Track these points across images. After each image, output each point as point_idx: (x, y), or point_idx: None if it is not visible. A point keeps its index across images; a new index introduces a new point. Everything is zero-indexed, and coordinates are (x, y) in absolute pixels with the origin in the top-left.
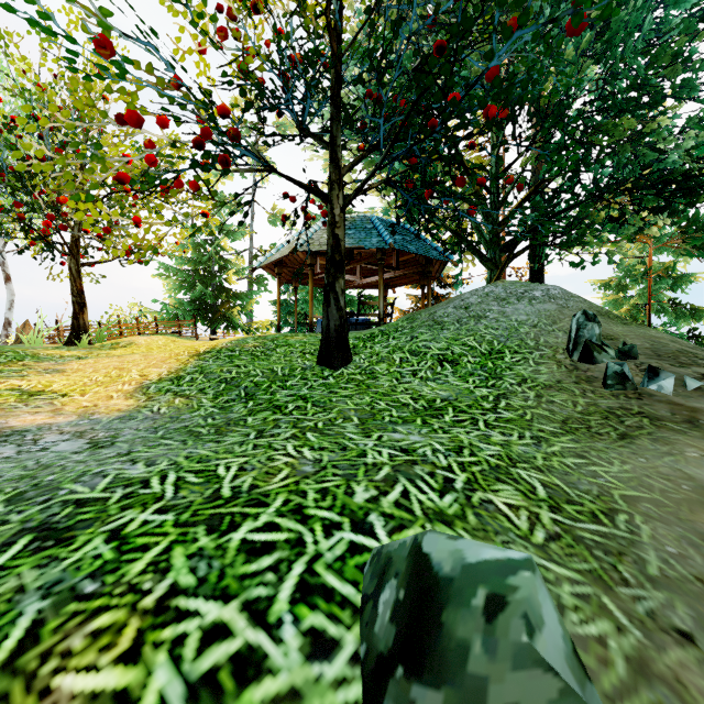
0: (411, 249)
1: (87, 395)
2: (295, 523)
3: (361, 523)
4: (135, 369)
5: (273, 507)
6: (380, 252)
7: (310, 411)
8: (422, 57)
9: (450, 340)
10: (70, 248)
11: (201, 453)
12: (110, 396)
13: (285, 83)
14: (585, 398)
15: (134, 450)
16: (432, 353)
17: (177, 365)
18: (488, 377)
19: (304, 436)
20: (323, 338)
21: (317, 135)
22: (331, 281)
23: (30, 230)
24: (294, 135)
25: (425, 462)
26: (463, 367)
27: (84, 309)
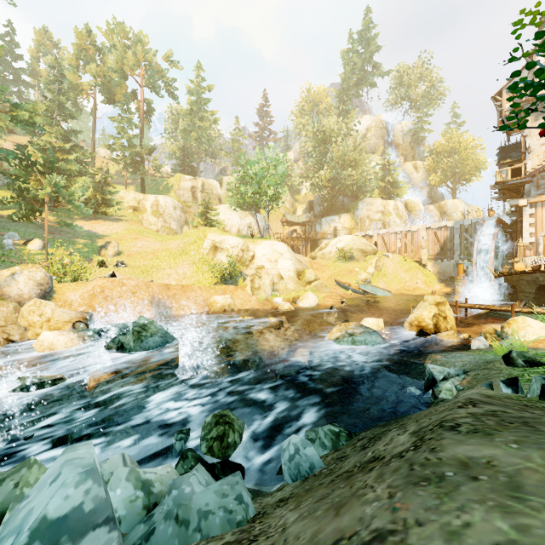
0: None
1: None
2: None
3: None
4: None
5: None
6: None
7: None
8: None
9: None
10: None
11: None
12: None
13: None
14: None
15: None
16: None
17: None
18: None
19: None
20: None
21: None
22: None
23: None
24: None
25: None
26: None
27: None
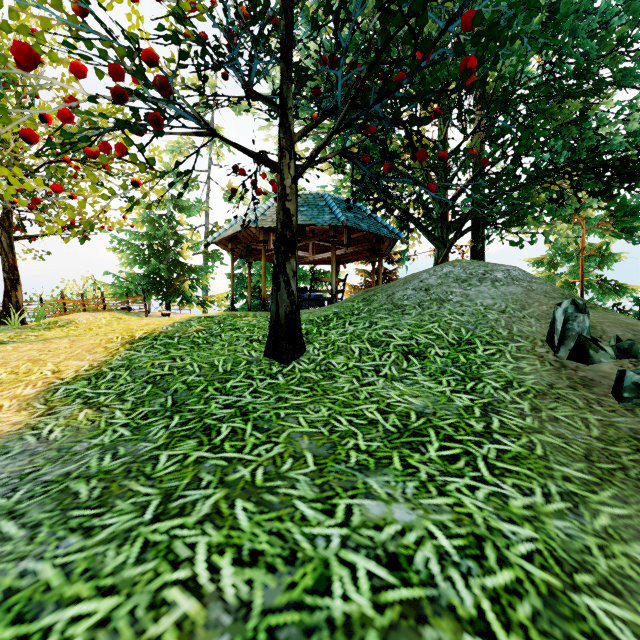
0: (363, 226)
1: None
2: None
3: None
4: (52, 361)
5: None
6: (332, 229)
7: (249, 442)
8: None
9: (413, 327)
10: (1, 220)
11: (40, 578)
12: None
13: (229, 35)
14: (595, 414)
15: None
16: (395, 343)
17: (102, 357)
18: (465, 377)
19: (230, 511)
20: (272, 326)
21: (265, 97)
22: (281, 261)
23: None
24: (240, 97)
25: (437, 609)
26: (432, 362)
27: (17, 286)
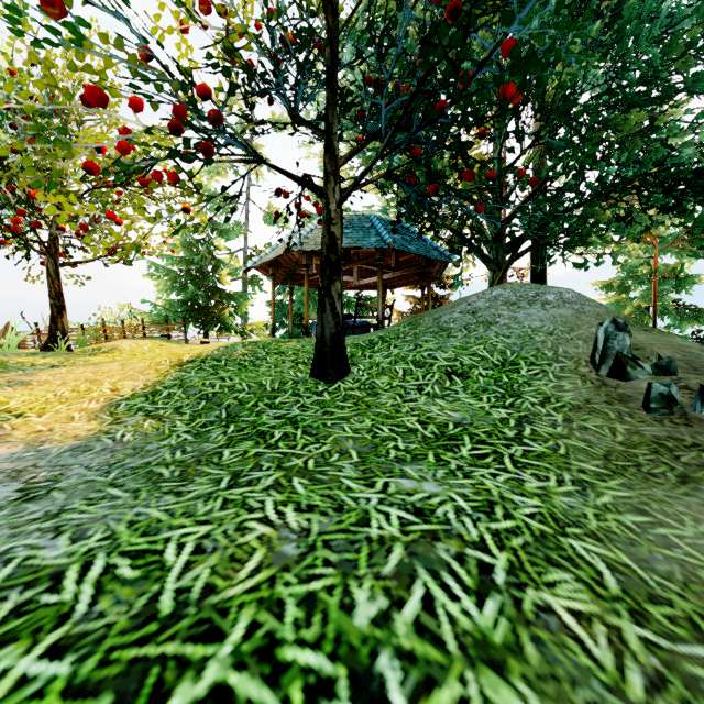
0: (411, 249)
1: (45, 415)
2: (260, 684)
3: (365, 677)
4: (108, 381)
5: (230, 643)
6: (378, 252)
7: (300, 442)
8: (431, 27)
9: (458, 349)
10: (48, 246)
11: (152, 516)
12: (71, 417)
13: (275, 64)
14: (624, 424)
15: (68, 507)
16: (439, 365)
17: (155, 377)
18: (505, 395)
19: (289, 484)
20: (318, 347)
21: (311, 122)
22: (326, 283)
23: (6, 228)
24: (285, 123)
25: (449, 535)
26: (475, 382)
27: (62, 312)
